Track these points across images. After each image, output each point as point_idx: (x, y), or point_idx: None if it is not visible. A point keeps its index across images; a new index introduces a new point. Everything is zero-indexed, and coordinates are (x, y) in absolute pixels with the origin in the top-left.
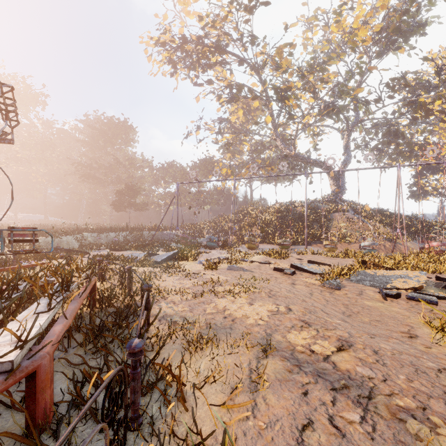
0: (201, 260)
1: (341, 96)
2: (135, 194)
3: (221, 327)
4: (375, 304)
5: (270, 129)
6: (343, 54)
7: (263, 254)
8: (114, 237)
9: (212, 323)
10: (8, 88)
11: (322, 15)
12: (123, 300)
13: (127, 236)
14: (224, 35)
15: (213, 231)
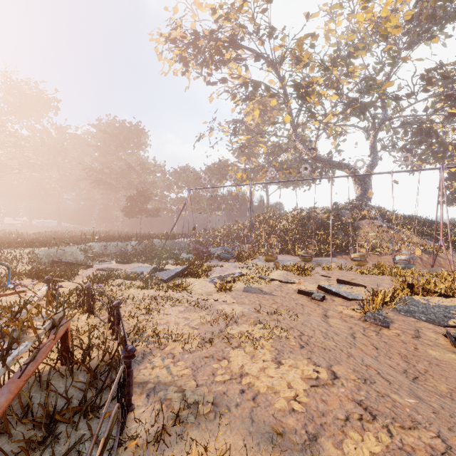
0: (213, 278)
1: (368, 91)
2: (146, 199)
3: (236, 416)
4: (444, 355)
5: (288, 131)
6: (373, 44)
7: (284, 269)
8: (122, 247)
9: (224, 405)
10: (20, 94)
11: (347, 2)
12: (101, 358)
13: (137, 245)
14: (239, 28)
15: (227, 239)
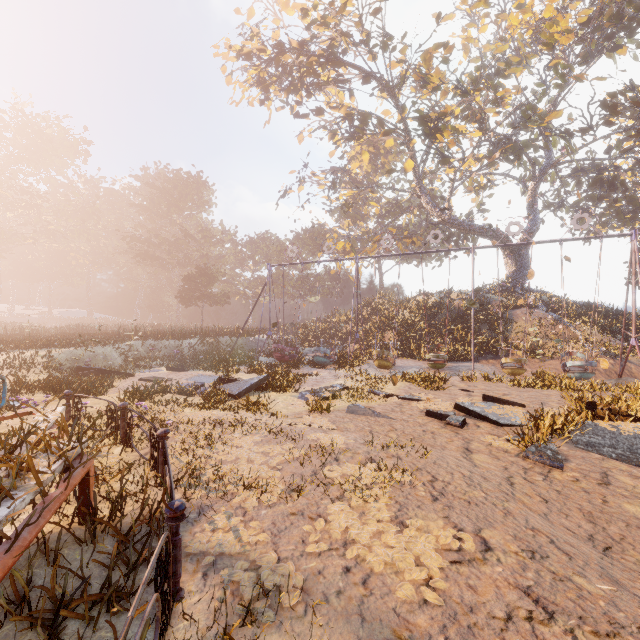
0: (304, 393)
1: (526, 125)
2: (211, 280)
3: (338, 611)
4: None
5: (410, 182)
6: (532, 56)
7: (405, 379)
8: (177, 347)
9: (319, 592)
10: (36, 134)
11: None
12: (137, 517)
13: (197, 345)
14: (341, 36)
15: (324, 337)
